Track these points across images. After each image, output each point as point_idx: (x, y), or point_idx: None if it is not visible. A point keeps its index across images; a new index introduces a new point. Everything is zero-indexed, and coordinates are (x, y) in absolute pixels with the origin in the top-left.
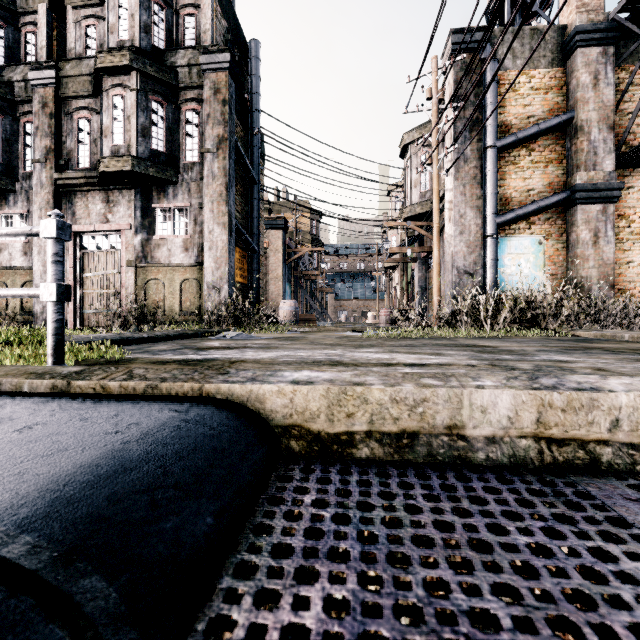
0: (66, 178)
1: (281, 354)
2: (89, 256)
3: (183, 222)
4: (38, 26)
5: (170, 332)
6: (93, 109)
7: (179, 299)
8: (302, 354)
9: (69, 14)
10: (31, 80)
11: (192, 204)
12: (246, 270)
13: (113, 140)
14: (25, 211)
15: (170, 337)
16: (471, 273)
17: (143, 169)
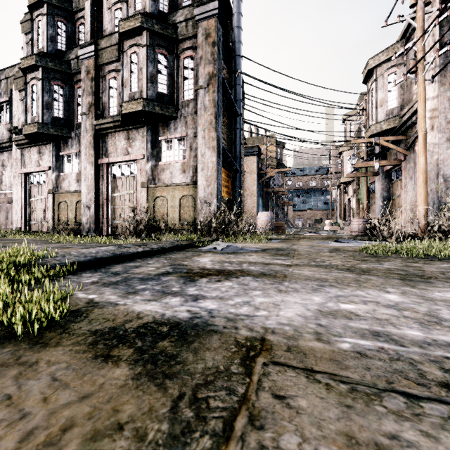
0: (101, 124)
1: (313, 305)
2: (116, 181)
3: (181, 149)
4: (85, 18)
5: (166, 244)
6: (119, 70)
7: (178, 212)
8: (352, 308)
9: (104, 4)
10: (80, 56)
11: (188, 134)
12: (230, 187)
13: (130, 89)
14: (77, 151)
15: (165, 249)
16: None
17: (151, 108)
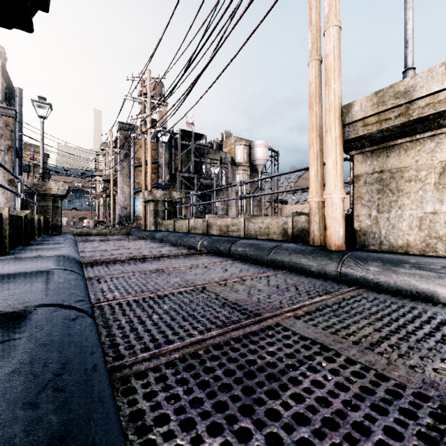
0: None
1: None
2: None
3: None
4: None
5: None
6: None
7: None
8: None
9: None
10: None
11: None
12: None
13: None
14: None
15: None
16: (126, 208)
17: None
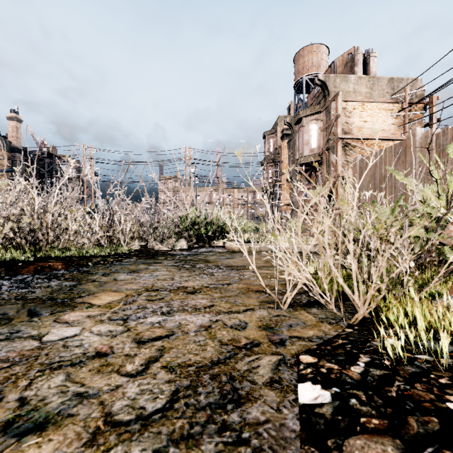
0: None
1: None
2: None
3: None
4: None
5: None
6: None
7: None
8: None
9: None
10: None
11: None
12: None
13: None
14: None
15: None
16: None
17: None
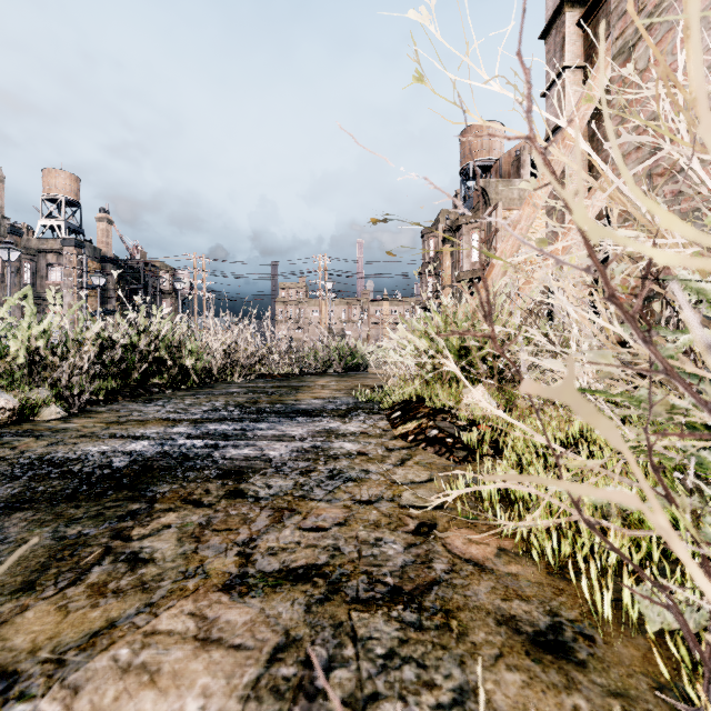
0: None
1: None
2: None
3: None
4: None
5: None
6: None
7: None
8: None
9: None
10: None
11: None
12: None
13: None
14: None
15: None
16: None
17: None
